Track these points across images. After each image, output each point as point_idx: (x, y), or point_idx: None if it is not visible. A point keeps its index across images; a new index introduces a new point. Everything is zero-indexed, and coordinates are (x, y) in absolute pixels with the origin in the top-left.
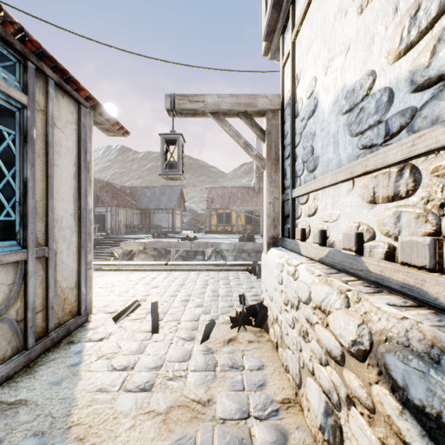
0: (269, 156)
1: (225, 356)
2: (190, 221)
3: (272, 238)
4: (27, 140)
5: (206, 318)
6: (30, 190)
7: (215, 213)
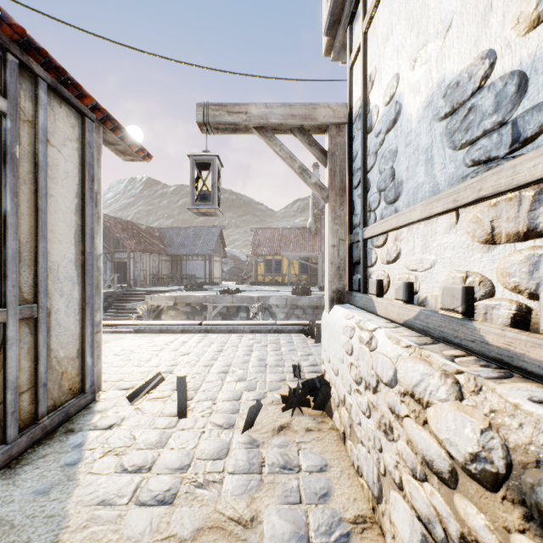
0: (332, 185)
1: (275, 451)
2: (231, 270)
3: (337, 292)
4: (7, 160)
5: (250, 396)
6: (11, 228)
7: (263, 260)
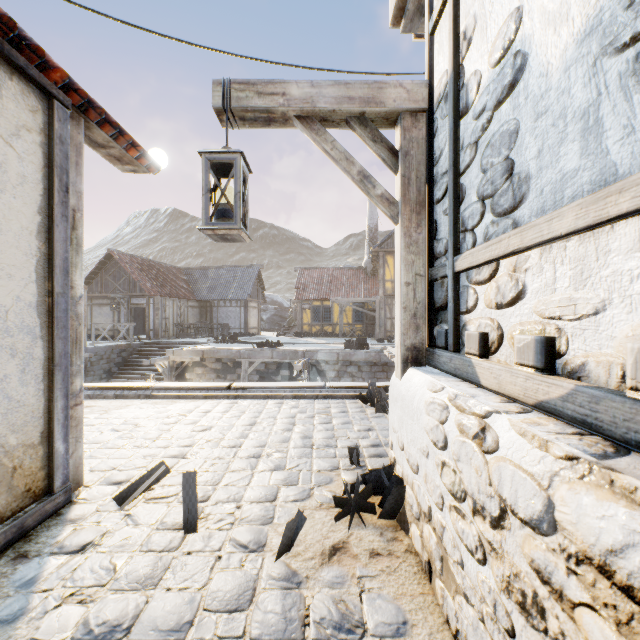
0: (406, 197)
1: (325, 594)
2: (272, 318)
3: (412, 350)
4: None
5: (290, 494)
6: None
7: (309, 307)
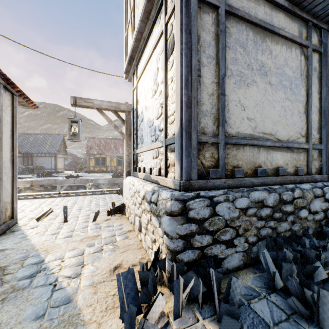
0: (127, 133)
1: (105, 224)
2: (70, 163)
3: (128, 172)
4: None
5: (94, 214)
6: None
7: (94, 157)
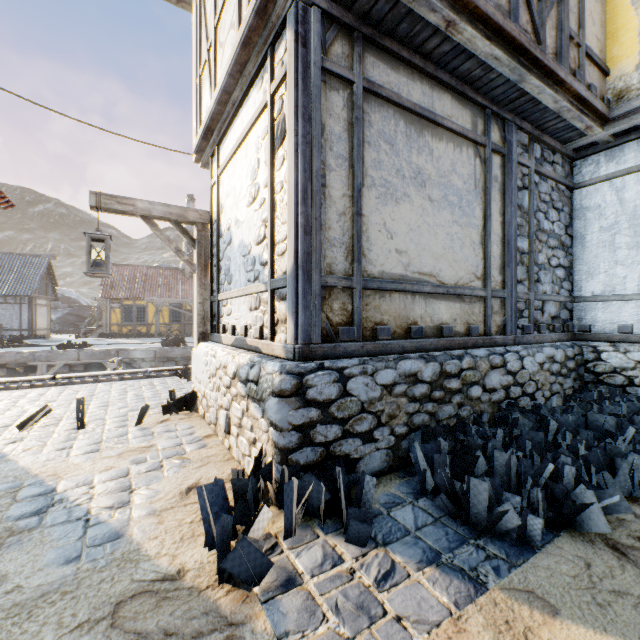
0: (199, 263)
1: (161, 428)
2: (65, 318)
3: (203, 334)
4: None
5: (136, 413)
6: None
7: (119, 306)
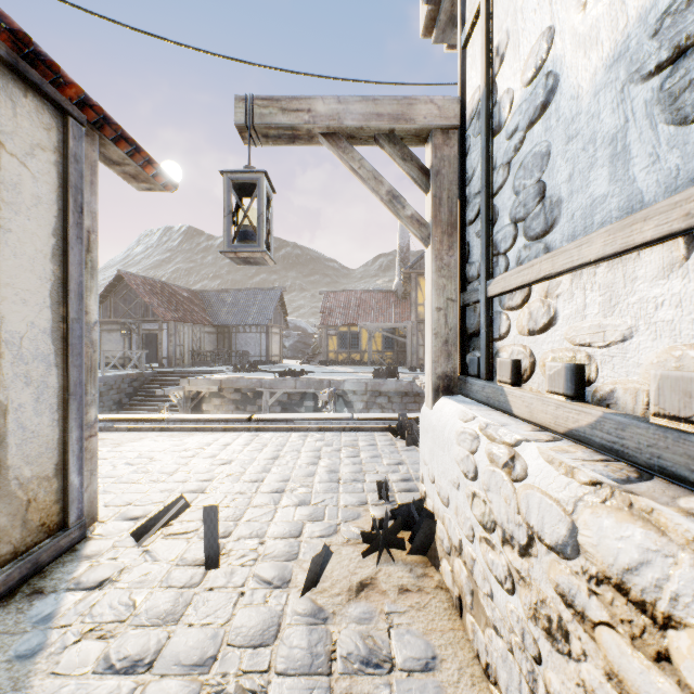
0: (437, 219)
1: (352, 630)
2: (295, 345)
3: (444, 378)
4: None
5: (316, 530)
6: None
7: (335, 333)
